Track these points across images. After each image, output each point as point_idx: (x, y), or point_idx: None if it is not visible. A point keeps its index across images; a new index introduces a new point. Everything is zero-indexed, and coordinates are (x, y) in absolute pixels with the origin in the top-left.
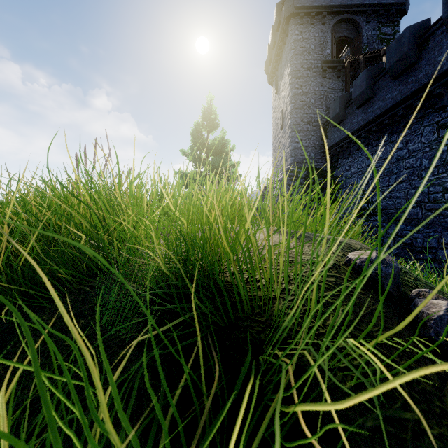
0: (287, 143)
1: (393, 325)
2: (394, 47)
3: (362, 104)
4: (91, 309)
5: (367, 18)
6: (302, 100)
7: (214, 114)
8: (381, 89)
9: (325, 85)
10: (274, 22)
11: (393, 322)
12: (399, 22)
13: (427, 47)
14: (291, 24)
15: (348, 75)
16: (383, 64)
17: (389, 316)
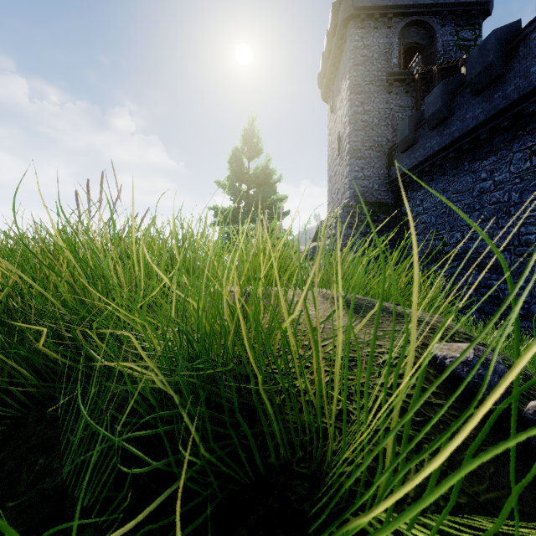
0: (345, 173)
1: (508, 478)
2: (476, 55)
3: (436, 125)
4: (58, 438)
5: (442, 20)
6: (363, 120)
7: (256, 137)
8: (460, 107)
9: (391, 101)
10: (329, 25)
11: (508, 471)
12: (481, 24)
13: (517, 56)
14: (350, 28)
15: (419, 90)
16: (463, 76)
17: (500, 458)
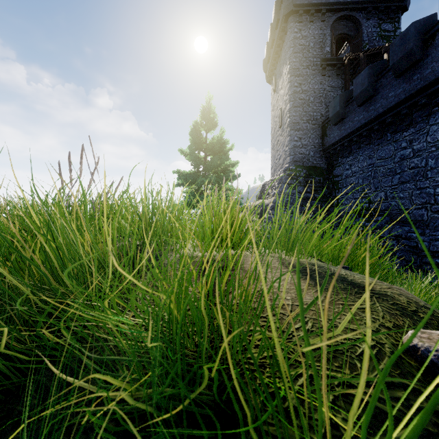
0: (286, 142)
1: None
2: (398, 43)
3: (363, 102)
4: None
5: (367, 15)
6: (301, 98)
7: (213, 113)
8: (384, 87)
9: (324, 82)
10: (273, 20)
11: None
12: (400, 18)
13: (433, 44)
14: (290, 21)
15: (348, 73)
16: (386, 61)
17: None
